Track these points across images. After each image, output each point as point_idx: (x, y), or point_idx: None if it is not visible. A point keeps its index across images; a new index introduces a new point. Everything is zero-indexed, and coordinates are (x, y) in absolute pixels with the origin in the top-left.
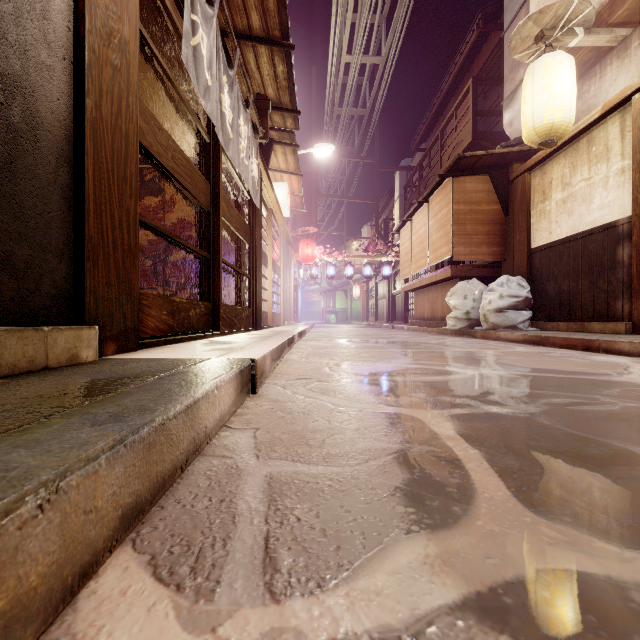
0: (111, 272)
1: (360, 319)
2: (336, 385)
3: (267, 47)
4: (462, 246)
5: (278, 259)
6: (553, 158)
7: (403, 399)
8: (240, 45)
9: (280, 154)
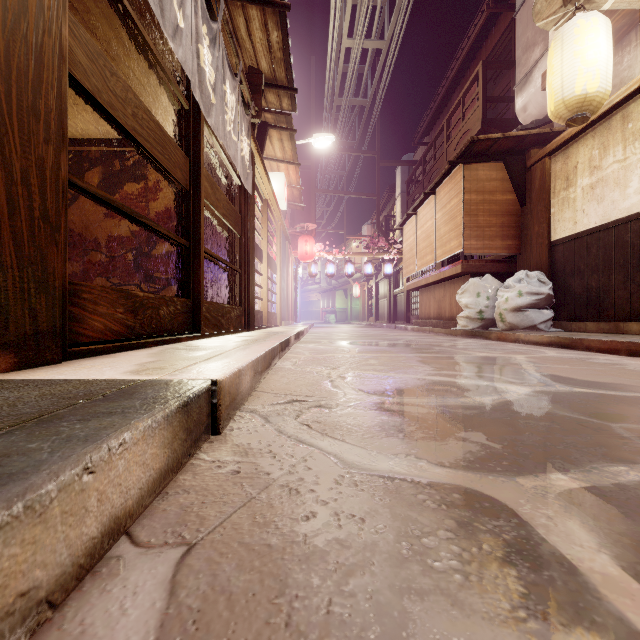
0: (4, 247)
1: (360, 319)
2: (343, 414)
3: (259, 8)
4: (474, 239)
5: (275, 255)
6: (579, 139)
7: (454, 447)
8: (228, 7)
9: (276, 140)
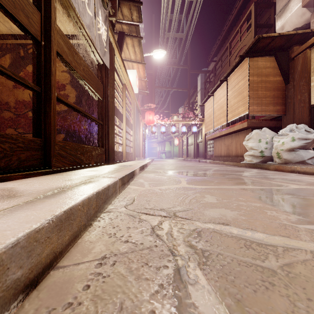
0: None
1: (178, 156)
2: None
3: None
4: (255, 105)
5: (131, 119)
6: None
7: None
8: None
9: (130, 47)
